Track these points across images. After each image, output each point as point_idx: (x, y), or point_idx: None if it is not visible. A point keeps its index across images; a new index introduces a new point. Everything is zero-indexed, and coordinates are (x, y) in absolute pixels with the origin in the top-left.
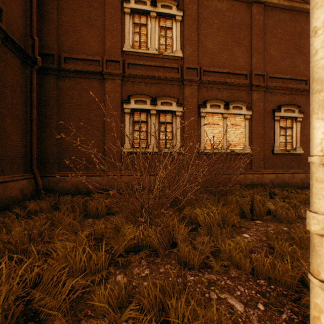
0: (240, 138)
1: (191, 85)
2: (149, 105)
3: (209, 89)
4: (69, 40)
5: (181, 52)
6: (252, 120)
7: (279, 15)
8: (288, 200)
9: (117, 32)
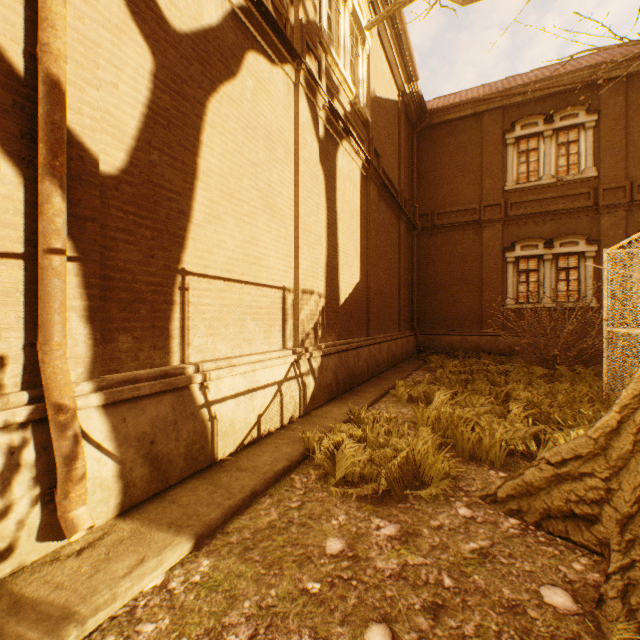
0: None
1: (613, 212)
2: (540, 249)
3: None
4: (441, 194)
5: (595, 170)
6: None
7: None
8: None
9: (496, 170)
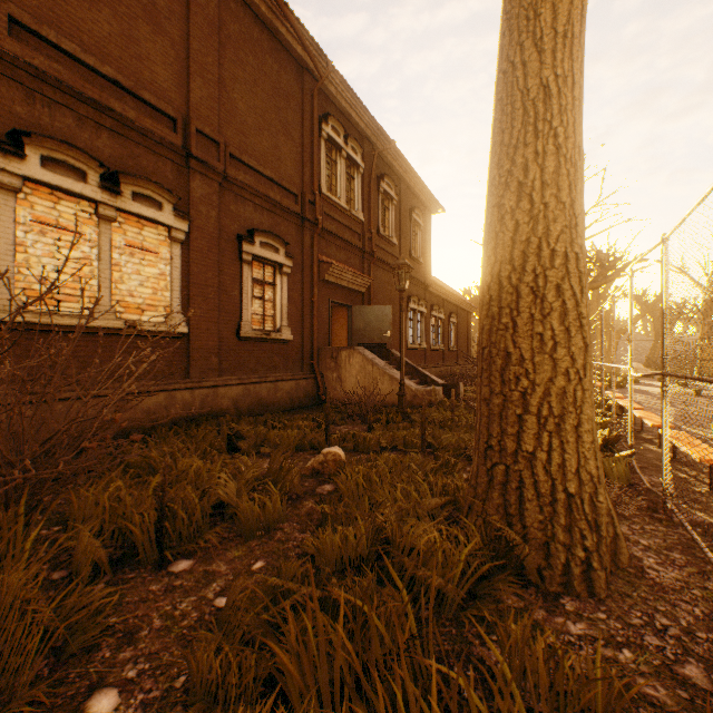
0: (157, 291)
1: None
2: None
3: (43, 100)
4: None
5: None
6: (191, 247)
7: (252, 26)
8: (268, 449)
9: None
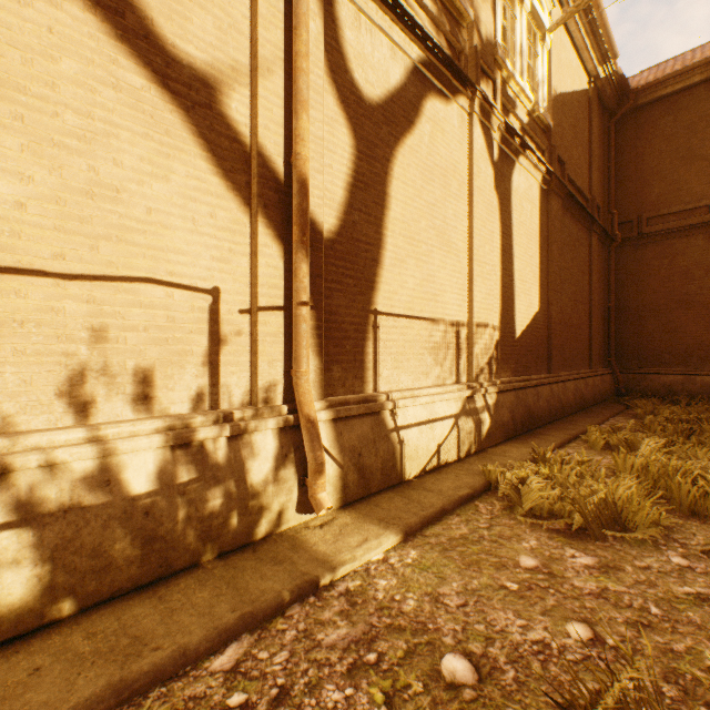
0: None
1: None
2: None
3: None
4: (652, 193)
5: None
6: None
7: None
8: None
9: None
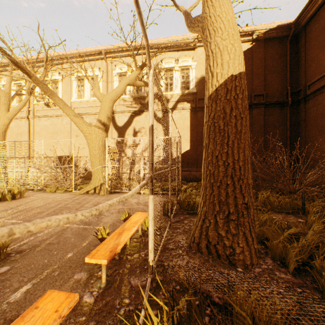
0: None
1: None
2: None
3: None
4: (311, 71)
5: None
6: None
7: None
8: None
9: None
